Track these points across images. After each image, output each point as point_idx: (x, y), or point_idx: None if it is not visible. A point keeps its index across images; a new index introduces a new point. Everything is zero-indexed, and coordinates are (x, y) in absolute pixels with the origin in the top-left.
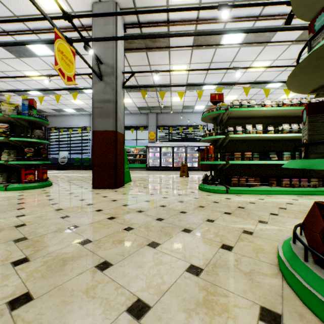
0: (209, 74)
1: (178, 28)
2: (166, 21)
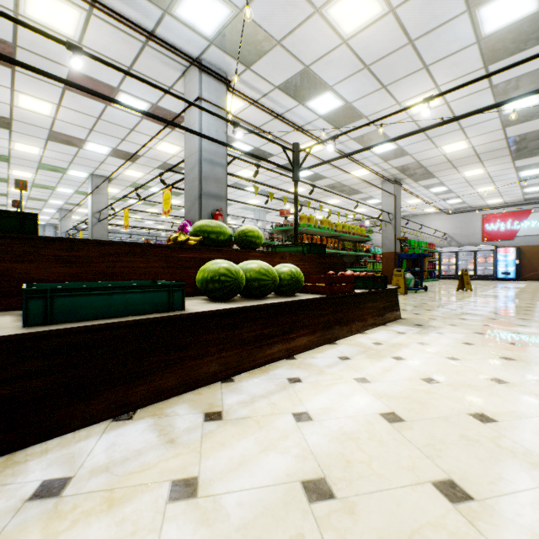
0: (462, 126)
1: (388, 166)
2: (384, 170)
